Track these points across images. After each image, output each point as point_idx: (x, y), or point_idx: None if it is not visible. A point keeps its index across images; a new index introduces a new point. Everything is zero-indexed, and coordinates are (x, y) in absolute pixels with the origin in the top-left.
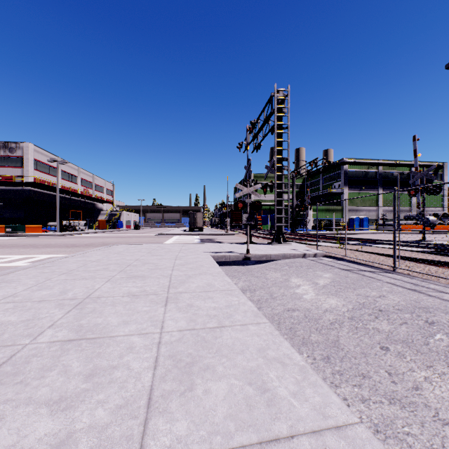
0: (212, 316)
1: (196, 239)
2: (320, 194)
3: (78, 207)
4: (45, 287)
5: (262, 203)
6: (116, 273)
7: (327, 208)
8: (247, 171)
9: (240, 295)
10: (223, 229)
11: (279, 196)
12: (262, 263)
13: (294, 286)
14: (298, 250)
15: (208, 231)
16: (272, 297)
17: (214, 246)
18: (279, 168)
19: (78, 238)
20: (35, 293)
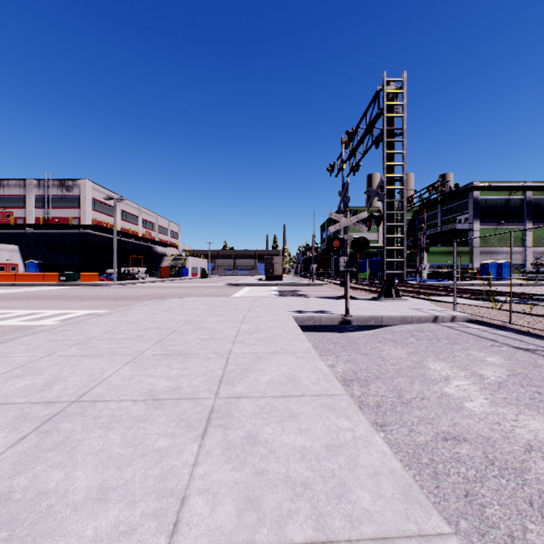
0: (298, 485)
1: (274, 291)
2: (439, 232)
3: (139, 252)
4: (32, 370)
5: None
6: (148, 346)
7: (448, 250)
8: (342, 198)
9: (354, 413)
10: (307, 278)
11: (390, 232)
12: (369, 329)
13: (437, 379)
14: (423, 309)
15: (288, 280)
16: (403, 401)
17: (297, 302)
18: (390, 191)
19: (134, 288)
20: (6, 384)
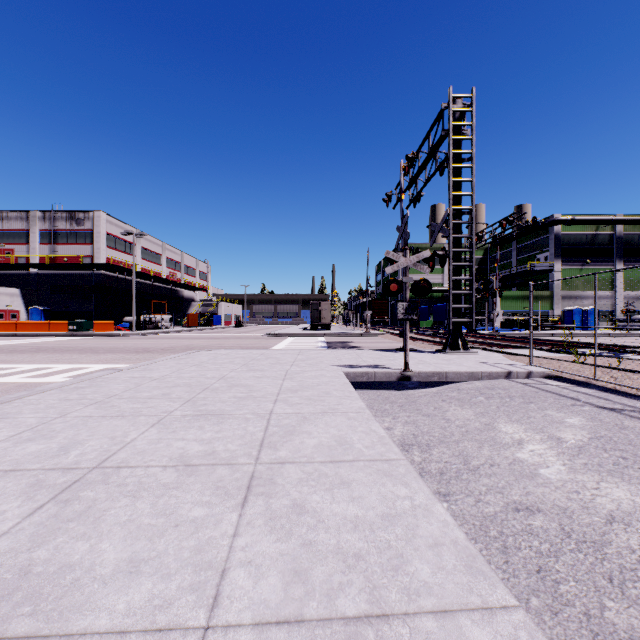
0: (350, 556)
1: (321, 342)
2: (514, 273)
3: (163, 296)
4: (45, 433)
5: None
6: (177, 406)
7: (525, 295)
8: (401, 234)
9: (413, 479)
10: (360, 327)
11: (456, 274)
12: (432, 386)
13: (509, 443)
14: (494, 364)
15: (338, 329)
16: (469, 468)
17: (348, 355)
18: (456, 226)
19: (157, 339)
20: (16, 449)
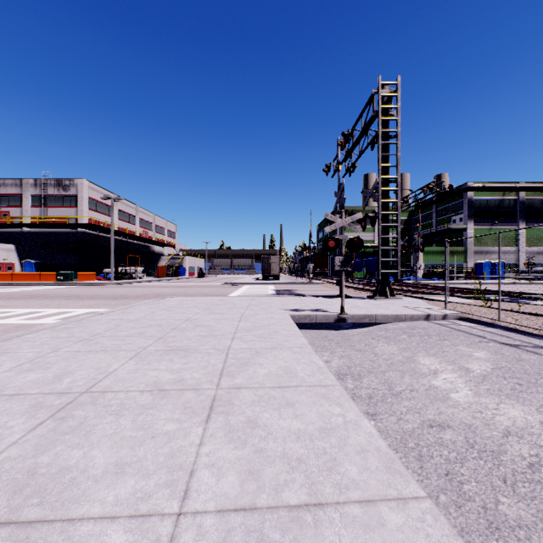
0: (293, 460)
1: (271, 290)
2: (434, 231)
3: (136, 251)
4: (41, 365)
5: None
6: (150, 343)
7: (443, 250)
8: (338, 199)
9: (345, 401)
10: (304, 278)
11: (384, 232)
12: (363, 327)
13: (427, 372)
14: (416, 308)
15: (285, 279)
16: (393, 393)
17: (293, 301)
18: (384, 192)
19: (132, 287)
20: (18, 377)
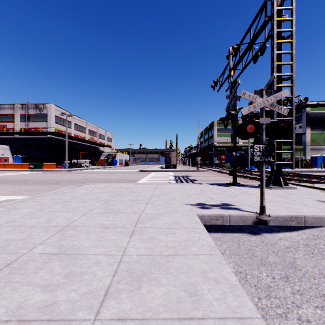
0: None
1: (171, 176)
2: None
3: (86, 150)
4: None
5: (224, 144)
6: None
7: (288, 148)
8: (231, 99)
9: None
10: (192, 166)
11: None
12: (287, 229)
13: None
14: None
15: (180, 167)
16: None
17: (194, 189)
18: (277, 89)
19: (75, 173)
20: None
